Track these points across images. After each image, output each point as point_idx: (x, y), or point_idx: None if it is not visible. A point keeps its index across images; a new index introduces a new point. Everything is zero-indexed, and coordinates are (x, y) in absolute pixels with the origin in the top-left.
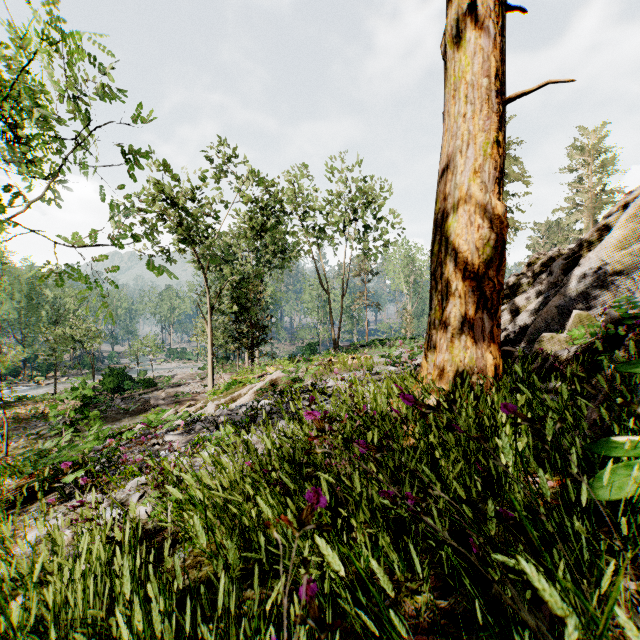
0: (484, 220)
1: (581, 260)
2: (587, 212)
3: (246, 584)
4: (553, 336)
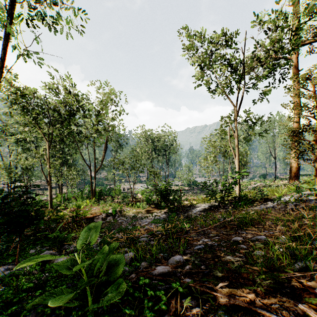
0: (294, 167)
1: None
2: None
3: None
4: None
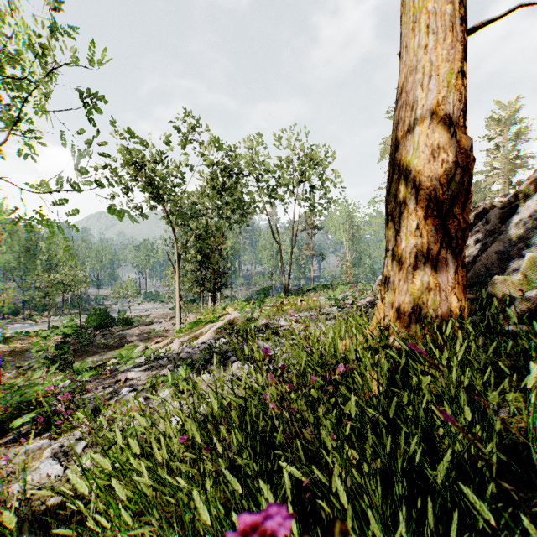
0: (448, 154)
1: (518, 208)
2: (503, 175)
3: None
4: (505, 278)
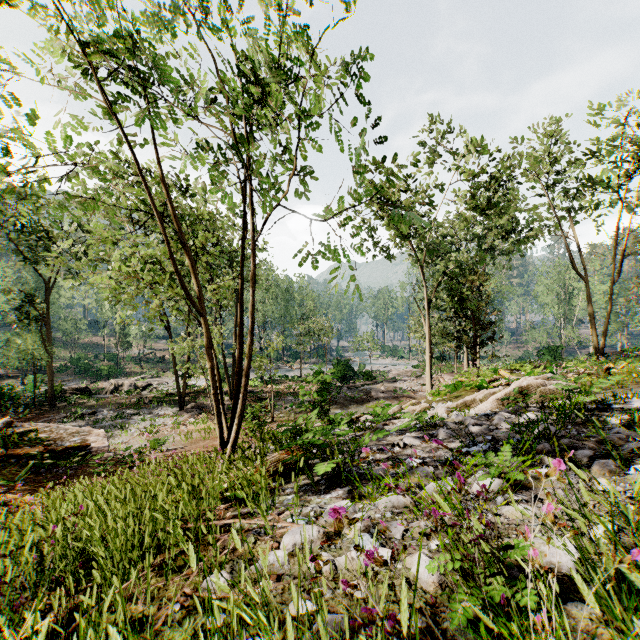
0: None
1: None
2: None
3: None
4: None
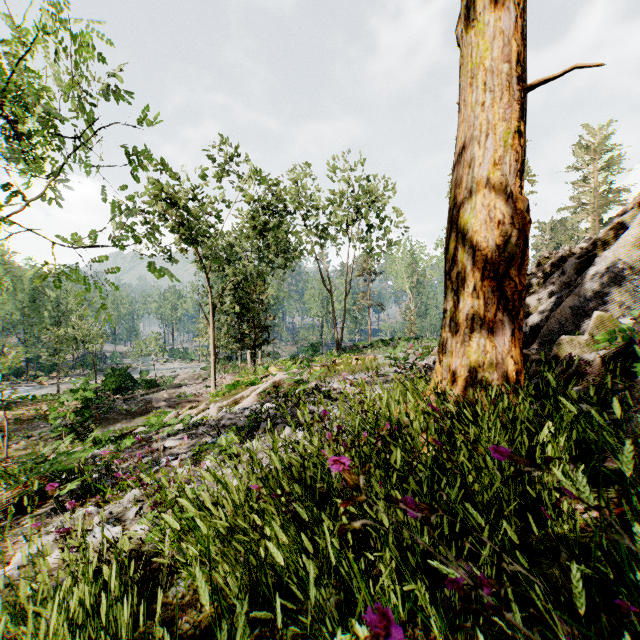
0: (505, 215)
1: (596, 259)
2: (592, 211)
3: (253, 633)
4: (572, 339)
